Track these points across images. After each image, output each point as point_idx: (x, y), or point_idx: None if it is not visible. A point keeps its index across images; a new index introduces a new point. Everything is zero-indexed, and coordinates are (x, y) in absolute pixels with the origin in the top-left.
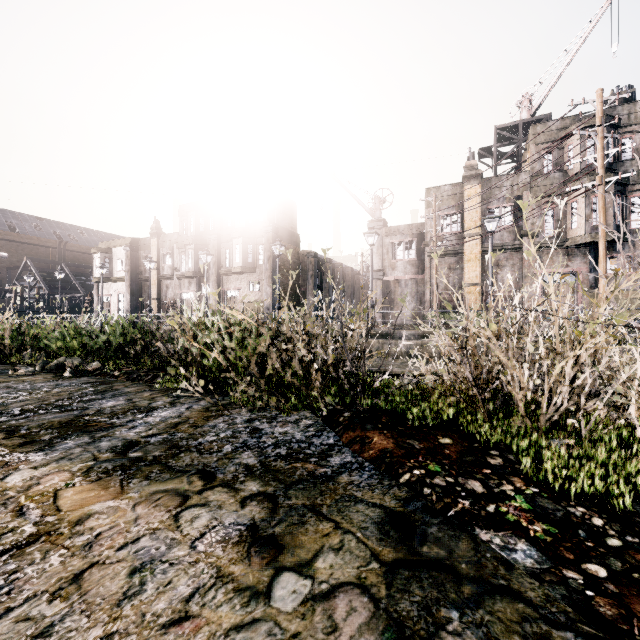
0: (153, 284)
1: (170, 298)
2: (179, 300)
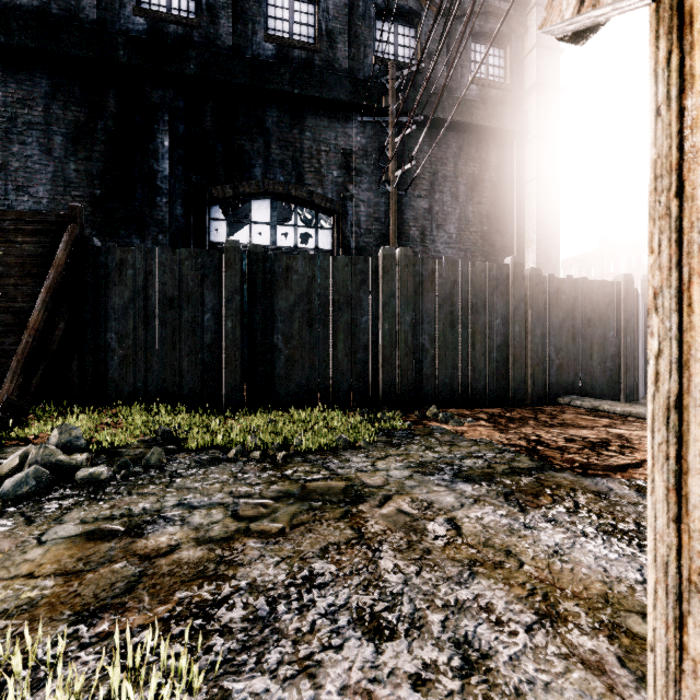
0: None
1: None
2: None
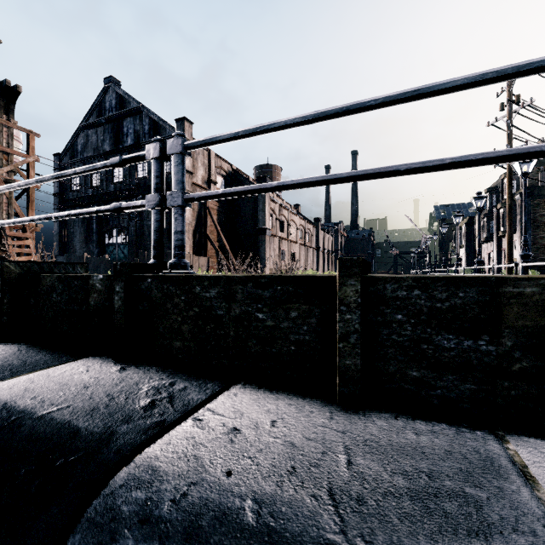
0: (476, 248)
1: (484, 257)
2: (486, 258)
